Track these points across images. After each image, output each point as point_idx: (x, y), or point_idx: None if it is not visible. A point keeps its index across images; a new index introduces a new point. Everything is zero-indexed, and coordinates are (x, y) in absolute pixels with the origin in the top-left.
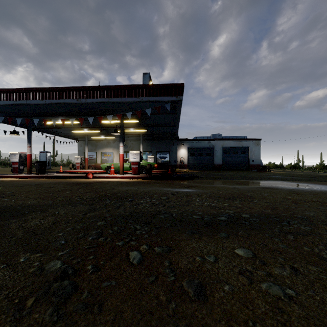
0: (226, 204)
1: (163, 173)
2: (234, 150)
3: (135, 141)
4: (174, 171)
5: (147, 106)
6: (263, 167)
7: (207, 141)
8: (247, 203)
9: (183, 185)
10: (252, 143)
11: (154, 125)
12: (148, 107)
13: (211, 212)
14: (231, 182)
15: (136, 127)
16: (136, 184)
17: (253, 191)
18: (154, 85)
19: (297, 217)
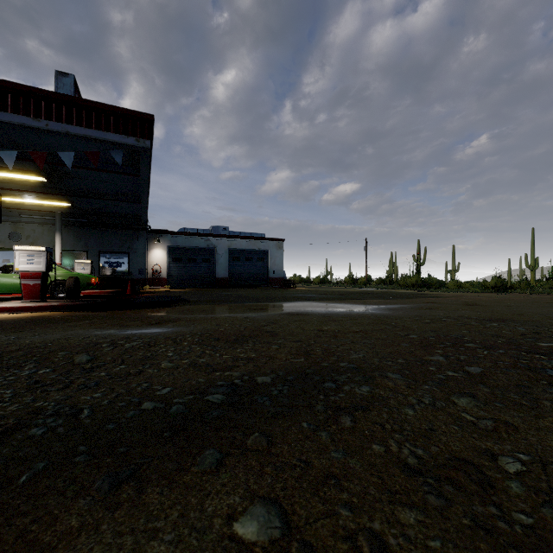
0: (228, 356)
1: (113, 297)
2: (248, 255)
3: (42, 226)
4: (139, 292)
5: (66, 145)
6: (288, 282)
7: (204, 237)
8: (266, 346)
9: (149, 320)
10: (273, 245)
11: (89, 194)
12: (70, 150)
13: (194, 384)
14: (242, 308)
15: (41, 195)
16: (21, 326)
17: (275, 322)
18: (82, 100)
19: (345, 368)
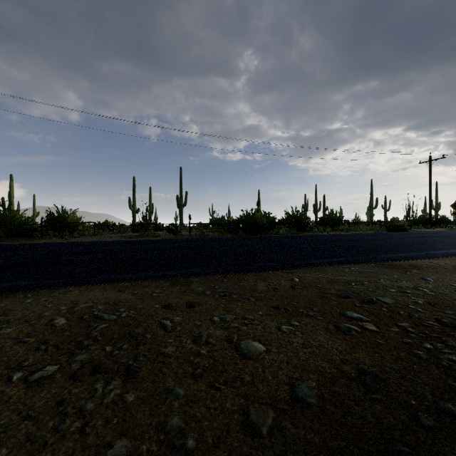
0: None
1: None
2: None
3: None
4: None
5: None
6: None
7: None
8: None
9: None
10: None
11: None
12: None
13: None
14: None
15: None
16: None
17: None
18: None
19: None
